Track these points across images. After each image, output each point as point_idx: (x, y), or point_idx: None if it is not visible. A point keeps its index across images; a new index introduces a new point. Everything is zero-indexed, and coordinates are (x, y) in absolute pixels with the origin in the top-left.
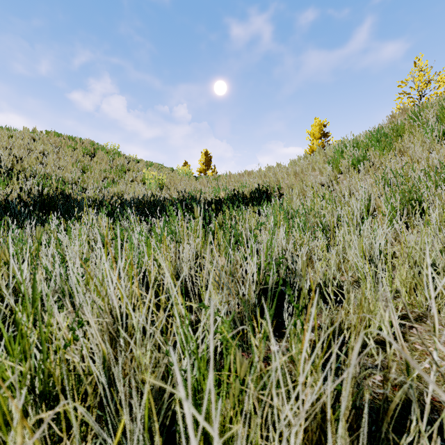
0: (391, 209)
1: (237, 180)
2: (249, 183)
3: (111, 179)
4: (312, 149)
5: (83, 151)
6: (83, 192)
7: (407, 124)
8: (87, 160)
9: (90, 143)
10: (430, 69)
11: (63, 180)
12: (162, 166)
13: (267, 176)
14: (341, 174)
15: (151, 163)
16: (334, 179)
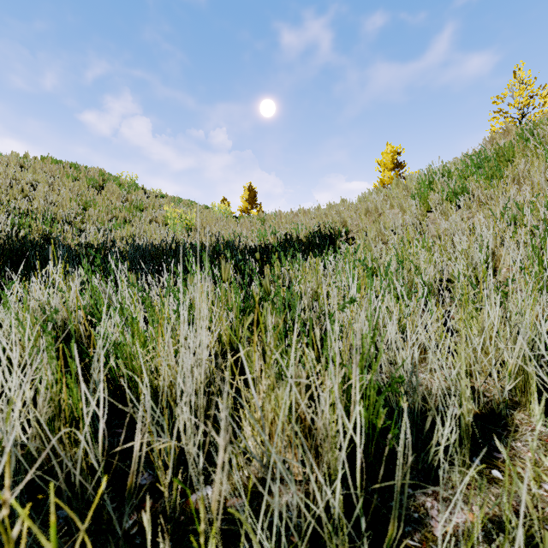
0: (538, 263)
1: (289, 221)
2: (305, 225)
3: (122, 219)
4: (383, 183)
5: (87, 183)
6: (79, 237)
7: (517, 146)
8: (91, 194)
9: (99, 173)
10: (534, 80)
11: (55, 220)
12: (193, 203)
13: (329, 216)
14: (429, 212)
15: (179, 200)
16: (422, 219)
